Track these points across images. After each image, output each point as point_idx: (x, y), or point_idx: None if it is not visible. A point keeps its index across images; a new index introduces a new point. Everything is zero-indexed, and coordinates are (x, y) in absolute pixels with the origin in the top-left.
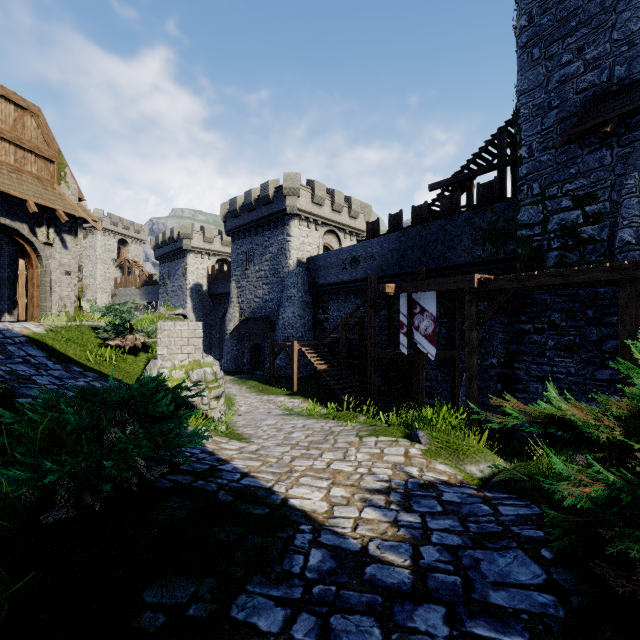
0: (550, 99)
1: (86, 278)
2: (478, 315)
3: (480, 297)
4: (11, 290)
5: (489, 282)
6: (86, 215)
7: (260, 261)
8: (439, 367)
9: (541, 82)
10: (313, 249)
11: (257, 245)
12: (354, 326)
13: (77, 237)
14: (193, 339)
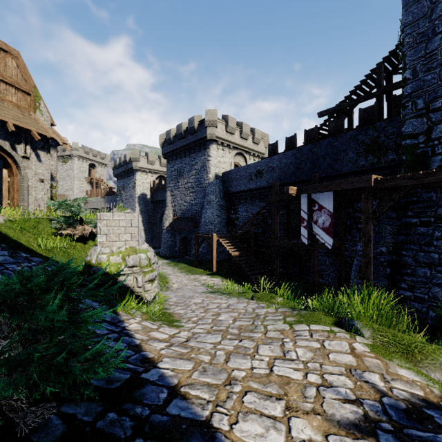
0: (434, 26)
1: (67, 190)
2: (374, 210)
3: (375, 195)
4: (0, 194)
5: (385, 181)
6: (55, 136)
7: (188, 176)
8: (327, 254)
9: (425, 13)
10: (227, 166)
11: (185, 164)
12: (260, 222)
13: (49, 153)
14: (129, 228)
